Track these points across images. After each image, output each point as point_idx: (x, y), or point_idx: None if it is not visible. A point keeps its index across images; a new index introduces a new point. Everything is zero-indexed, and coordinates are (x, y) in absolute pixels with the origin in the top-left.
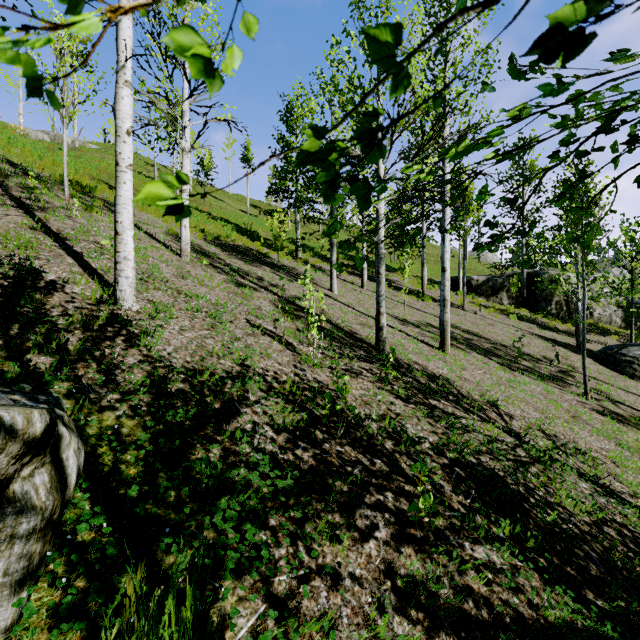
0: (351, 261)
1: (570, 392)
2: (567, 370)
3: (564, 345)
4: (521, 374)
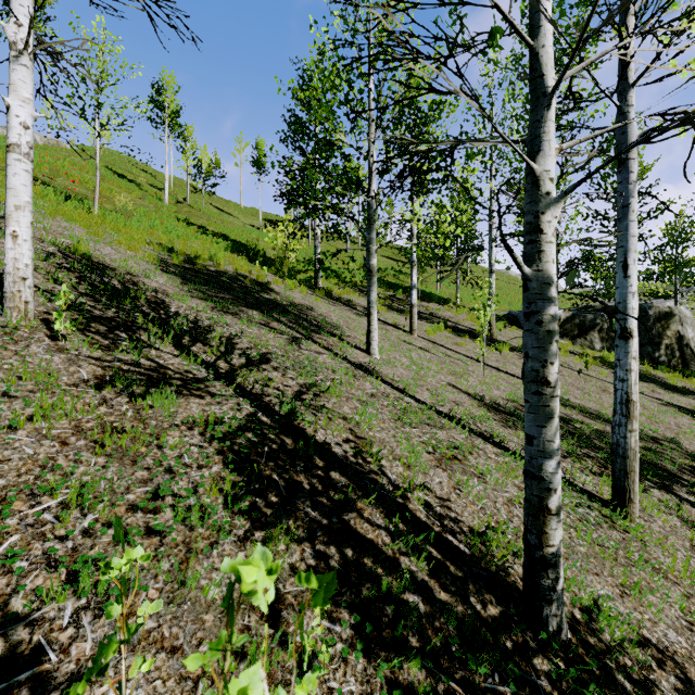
0: (389, 290)
1: None
2: None
3: None
4: None
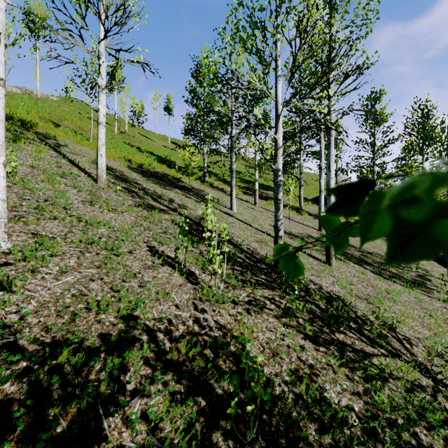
0: (245, 184)
1: (436, 298)
2: (423, 274)
3: None
4: (393, 282)
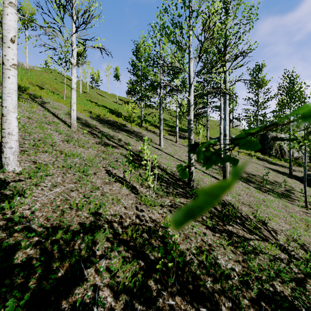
0: (169, 128)
1: (296, 205)
2: (289, 189)
3: (283, 173)
4: (268, 194)
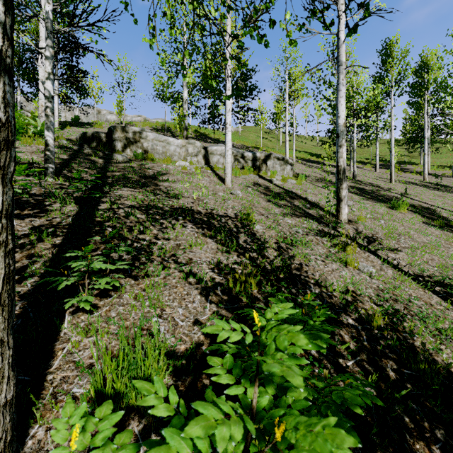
0: (381, 162)
1: None
2: None
3: None
4: (438, 191)
